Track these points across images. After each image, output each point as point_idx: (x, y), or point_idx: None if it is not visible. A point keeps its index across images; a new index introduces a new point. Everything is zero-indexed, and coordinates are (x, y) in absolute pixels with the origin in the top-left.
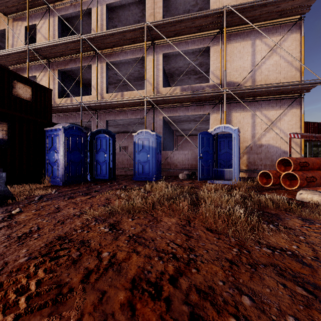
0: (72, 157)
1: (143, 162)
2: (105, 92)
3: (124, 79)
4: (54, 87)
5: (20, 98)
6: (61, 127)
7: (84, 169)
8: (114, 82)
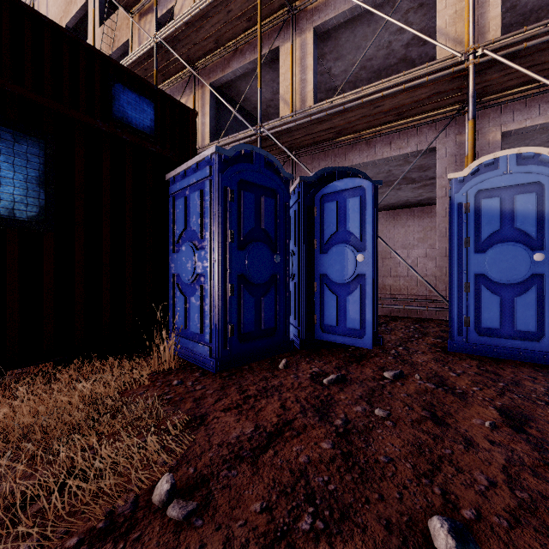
0: (247, 264)
1: (500, 282)
2: (310, 103)
3: (364, 52)
4: (203, 121)
5: (129, 125)
6: (213, 151)
7: (281, 306)
8: (319, 99)
